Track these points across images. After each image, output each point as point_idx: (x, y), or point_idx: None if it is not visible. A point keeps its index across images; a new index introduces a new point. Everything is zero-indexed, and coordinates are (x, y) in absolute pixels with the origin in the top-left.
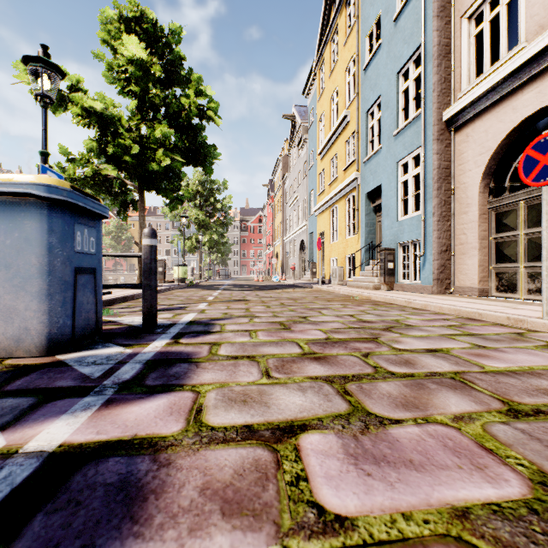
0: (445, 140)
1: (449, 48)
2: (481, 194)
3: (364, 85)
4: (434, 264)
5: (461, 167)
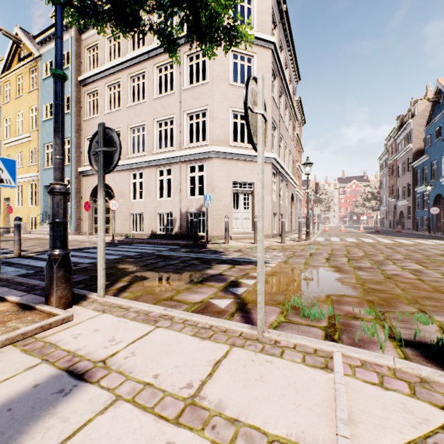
0: (79, 178)
1: (81, 145)
2: (90, 201)
3: (43, 129)
4: (75, 224)
5: (85, 190)
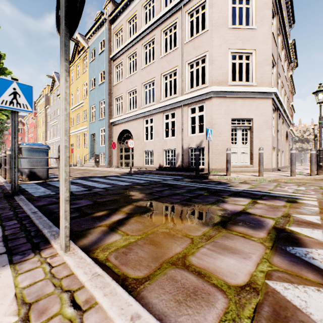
0: (111, 127)
1: (111, 103)
2: (117, 143)
3: (90, 96)
4: (108, 159)
5: (114, 135)
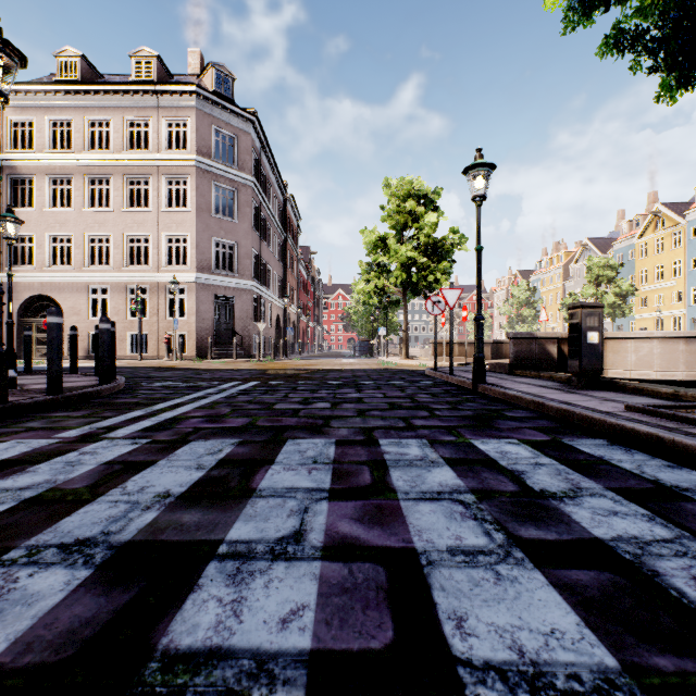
0: None
1: None
2: None
3: (689, 276)
4: None
5: None
